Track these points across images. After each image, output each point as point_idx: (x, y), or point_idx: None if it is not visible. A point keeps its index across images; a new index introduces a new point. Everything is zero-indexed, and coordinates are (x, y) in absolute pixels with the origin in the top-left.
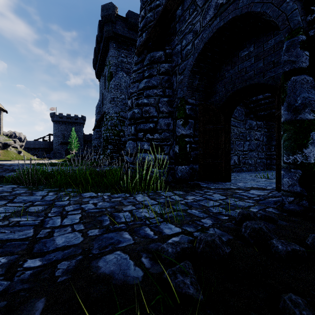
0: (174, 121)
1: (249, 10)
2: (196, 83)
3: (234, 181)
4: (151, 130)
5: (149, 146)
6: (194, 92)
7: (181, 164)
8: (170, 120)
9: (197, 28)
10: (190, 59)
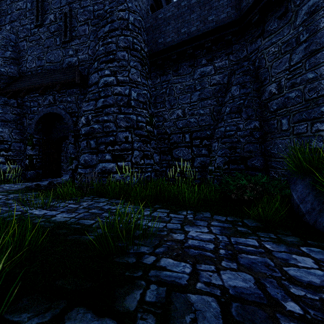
0: (25, 145)
1: (61, 114)
2: (40, 128)
3: (63, 178)
4: (5, 149)
5: (4, 159)
6: (39, 132)
7: (30, 170)
8: (21, 144)
9: (40, 103)
10: (36, 116)
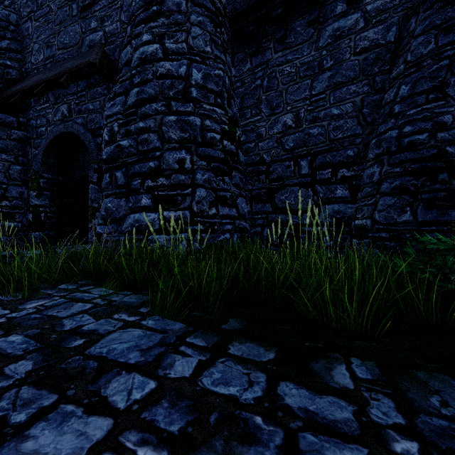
0: (29, 190)
1: (78, 134)
2: (52, 161)
3: None
4: None
5: None
6: (50, 168)
7: (35, 231)
8: (24, 188)
9: (50, 118)
10: (44, 142)
